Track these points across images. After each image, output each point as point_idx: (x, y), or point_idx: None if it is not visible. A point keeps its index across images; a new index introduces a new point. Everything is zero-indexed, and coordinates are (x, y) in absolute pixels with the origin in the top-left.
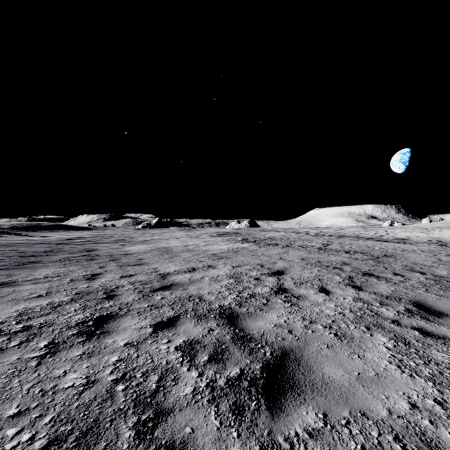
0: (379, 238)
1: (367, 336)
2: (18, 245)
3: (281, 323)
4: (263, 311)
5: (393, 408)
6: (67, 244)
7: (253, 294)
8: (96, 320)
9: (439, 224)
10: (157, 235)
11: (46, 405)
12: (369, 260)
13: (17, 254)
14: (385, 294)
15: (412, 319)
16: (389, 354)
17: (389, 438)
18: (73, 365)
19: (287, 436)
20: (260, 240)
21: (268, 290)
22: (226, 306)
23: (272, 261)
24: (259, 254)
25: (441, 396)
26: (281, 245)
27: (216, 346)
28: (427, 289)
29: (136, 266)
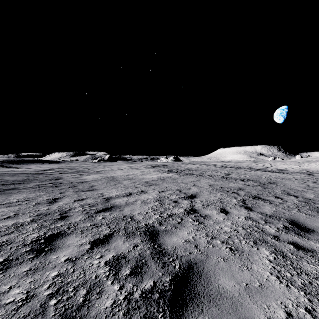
0: (265, 169)
1: (254, 250)
2: (4, 175)
3: (190, 239)
4: (177, 229)
5: (272, 317)
6: (40, 174)
7: (171, 215)
8: (47, 239)
9: (307, 159)
10: (107, 167)
11: None
12: (258, 186)
13: (1, 182)
14: (269, 214)
15: (288, 235)
16: (270, 266)
17: None
18: (19, 281)
19: None
20: (181, 171)
21: (182, 211)
22: (150, 224)
23: (188, 187)
24: (179, 181)
25: (311, 305)
26: (196, 175)
27: (137, 260)
28: (299, 209)
29: (88, 192)
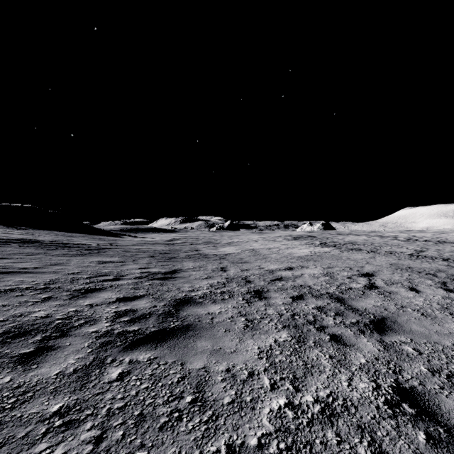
0: None
1: (448, 317)
2: (145, 244)
3: (378, 305)
4: (362, 298)
5: None
6: (173, 244)
7: (350, 288)
8: (255, 292)
9: None
10: (234, 237)
11: (269, 317)
12: None
13: (155, 251)
14: None
15: None
16: None
17: (449, 350)
18: (266, 308)
19: (390, 341)
20: (340, 245)
21: (362, 286)
22: (331, 293)
23: (359, 265)
24: (343, 258)
25: None
26: (365, 250)
27: (336, 310)
28: None
29: (244, 264)
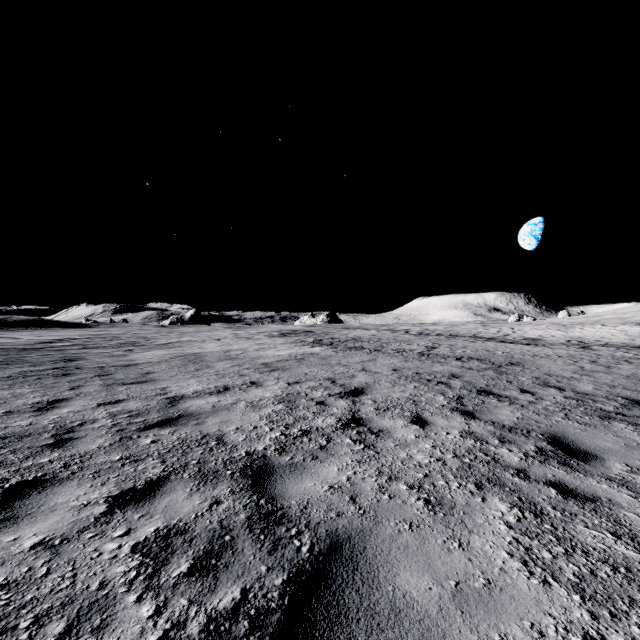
0: (503, 338)
1: (476, 502)
2: None
3: (341, 483)
4: (316, 461)
5: None
6: (37, 350)
7: (308, 430)
8: (5, 493)
9: (579, 319)
10: (189, 335)
11: None
12: (488, 370)
13: None
14: (508, 425)
15: (546, 467)
16: (509, 538)
17: None
18: None
19: None
20: (339, 342)
21: (333, 422)
22: (257, 453)
23: (350, 373)
24: (333, 362)
25: (596, 627)
26: (368, 349)
27: (213, 537)
28: (567, 414)
29: (134, 386)
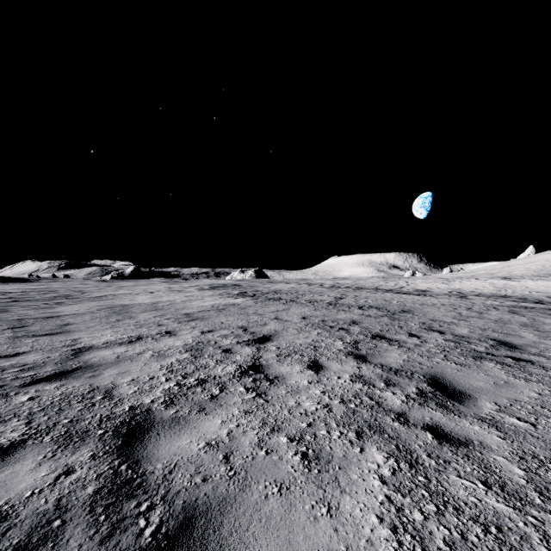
0: (399, 290)
1: (354, 453)
2: None
3: (220, 438)
4: (202, 413)
5: None
6: None
7: (204, 379)
8: None
9: (459, 274)
10: (125, 288)
11: None
12: (383, 317)
13: None
14: (395, 367)
15: (425, 409)
16: (382, 496)
17: None
18: None
19: None
20: (261, 294)
21: (232, 370)
22: (142, 406)
23: (263, 321)
24: (250, 312)
25: None
26: (284, 300)
27: (38, 524)
28: (446, 355)
29: (45, 337)
